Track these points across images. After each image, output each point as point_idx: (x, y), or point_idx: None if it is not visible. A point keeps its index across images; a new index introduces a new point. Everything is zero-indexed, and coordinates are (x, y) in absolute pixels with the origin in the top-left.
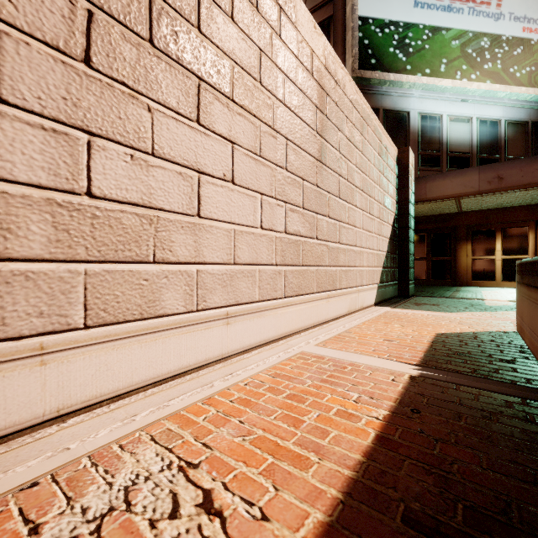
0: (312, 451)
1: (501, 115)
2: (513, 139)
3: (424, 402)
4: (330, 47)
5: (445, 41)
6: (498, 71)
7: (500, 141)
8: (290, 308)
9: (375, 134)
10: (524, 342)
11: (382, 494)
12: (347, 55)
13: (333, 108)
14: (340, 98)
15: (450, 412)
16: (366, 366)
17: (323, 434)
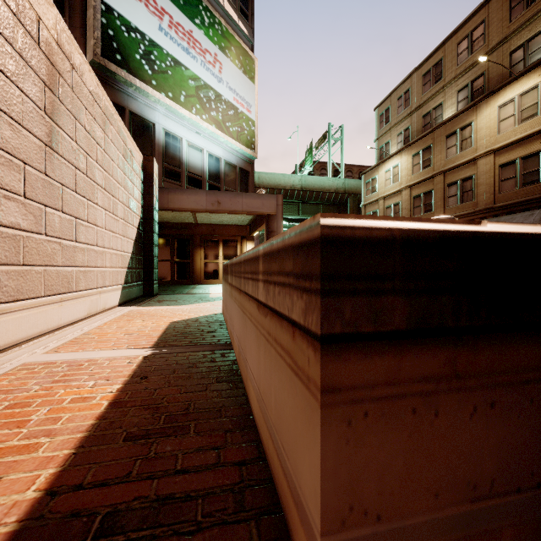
0: (42, 437)
1: (222, 155)
2: (229, 175)
3: (151, 370)
4: (65, 24)
5: (185, 77)
6: (220, 120)
7: (221, 174)
8: (4, 316)
9: (119, 135)
10: (224, 319)
11: (110, 434)
12: (88, 33)
13: (68, 93)
14: (78, 85)
15: (169, 371)
16: (105, 358)
17: (55, 421)
